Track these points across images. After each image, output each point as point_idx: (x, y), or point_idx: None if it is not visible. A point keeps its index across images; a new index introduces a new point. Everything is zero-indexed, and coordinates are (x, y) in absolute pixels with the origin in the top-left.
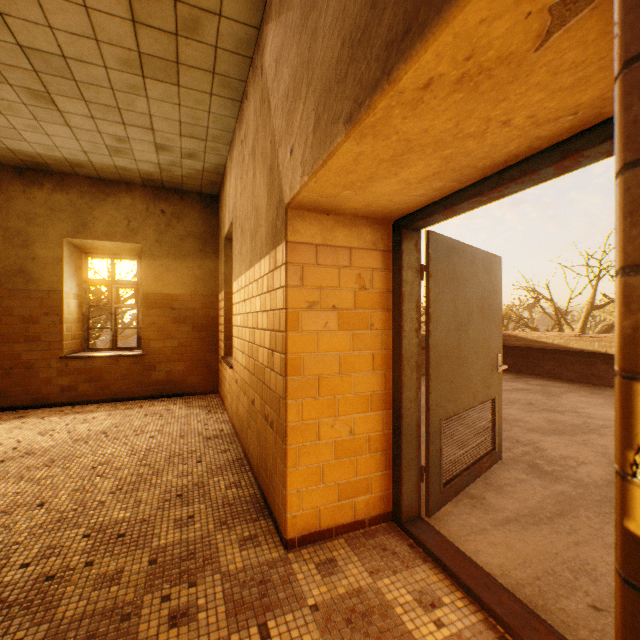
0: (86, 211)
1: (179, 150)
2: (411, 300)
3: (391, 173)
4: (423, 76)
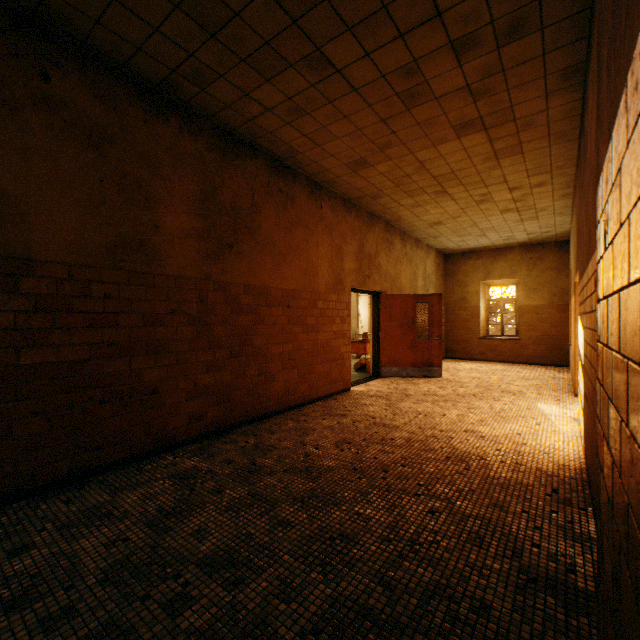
0: (489, 266)
1: (539, 232)
2: None
3: None
4: None
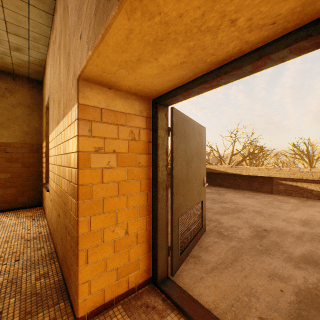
0: None
1: (7, 43)
2: (163, 148)
3: (153, 57)
4: None
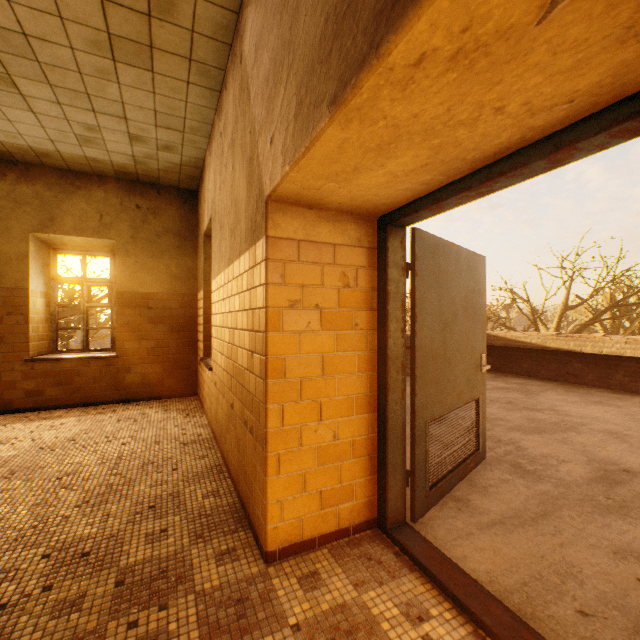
0: (54, 204)
1: (155, 142)
2: (397, 299)
3: (377, 164)
4: (415, 50)
